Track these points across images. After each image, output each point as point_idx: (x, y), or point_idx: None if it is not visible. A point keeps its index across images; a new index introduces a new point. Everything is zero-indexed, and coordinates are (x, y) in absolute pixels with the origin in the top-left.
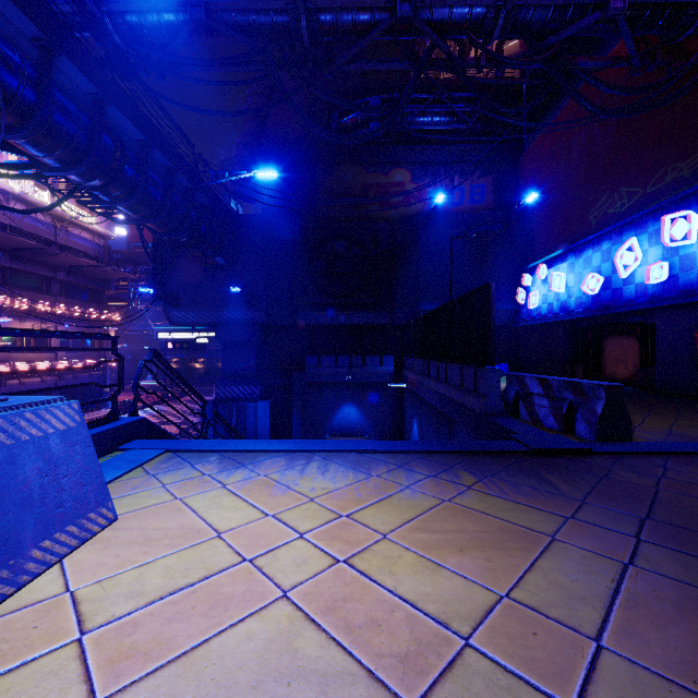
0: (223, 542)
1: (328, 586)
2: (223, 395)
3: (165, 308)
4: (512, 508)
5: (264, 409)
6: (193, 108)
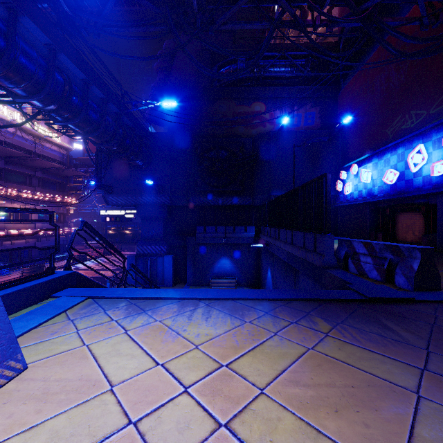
0: (113, 398)
1: None
2: (141, 251)
3: (103, 194)
4: (369, 358)
5: (168, 261)
6: (117, 55)
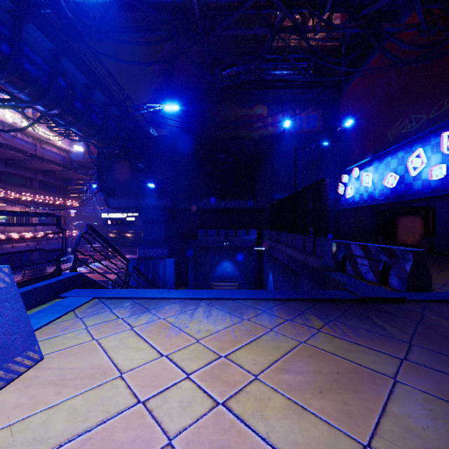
0: (123, 382)
1: (209, 432)
2: (143, 254)
3: (105, 197)
4: (355, 350)
5: (170, 264)
6: (120, 60)
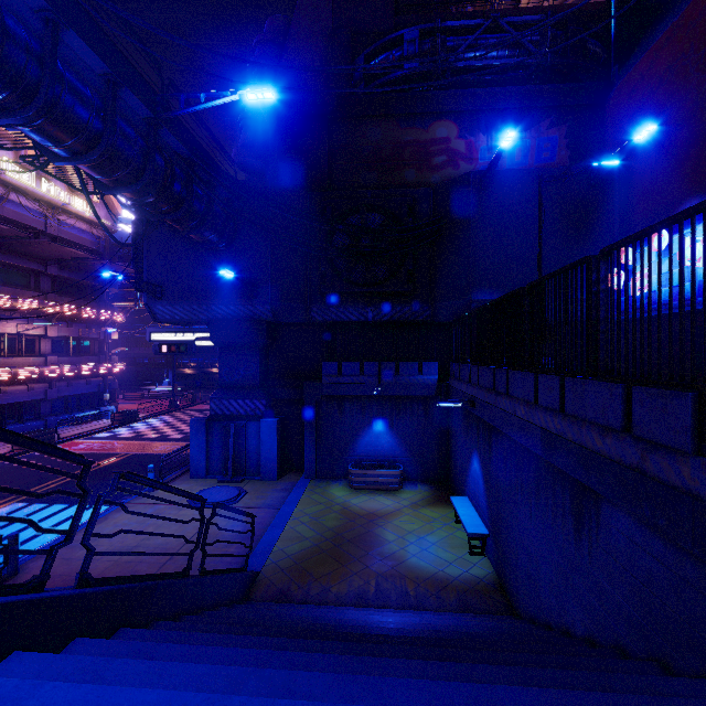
0: None
1: None
2: (218, 410)
3: (146, 301)
4: None
5: (269, 429)
6: None
